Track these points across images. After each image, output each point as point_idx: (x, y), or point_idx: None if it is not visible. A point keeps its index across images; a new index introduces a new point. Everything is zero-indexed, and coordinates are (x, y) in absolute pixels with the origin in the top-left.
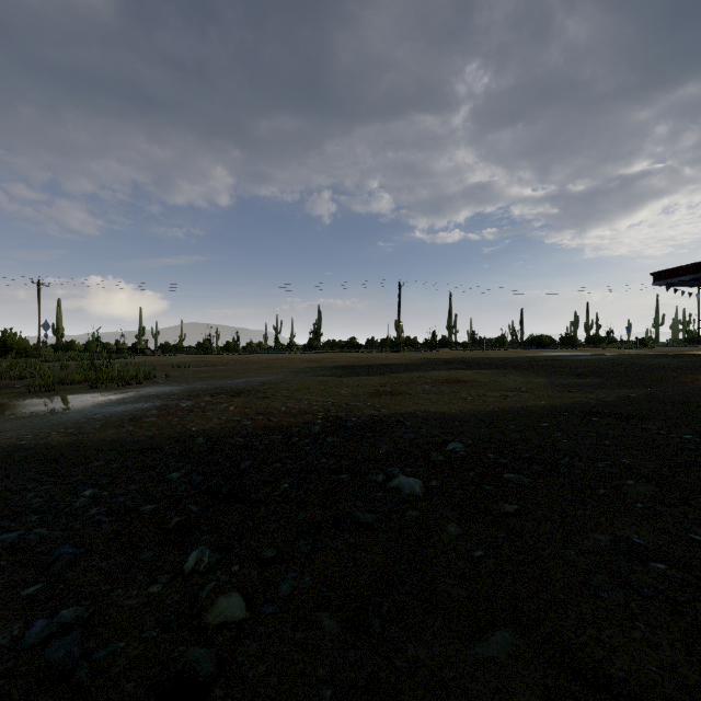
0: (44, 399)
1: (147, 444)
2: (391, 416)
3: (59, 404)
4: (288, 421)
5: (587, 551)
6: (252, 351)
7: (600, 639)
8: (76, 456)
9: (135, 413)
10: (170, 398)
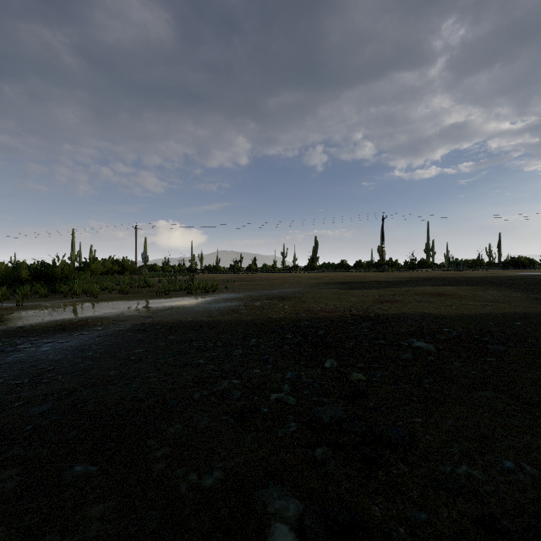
0: (168, 299)
1: (255, 323)
2: (398, 314)
3: (181, 302)
4: (327, 315)
5: (538, 375)
6: (268, 270)
7: (538, 396)
8: (224, 326)
9: (231, 308)
10: (242, 300)
